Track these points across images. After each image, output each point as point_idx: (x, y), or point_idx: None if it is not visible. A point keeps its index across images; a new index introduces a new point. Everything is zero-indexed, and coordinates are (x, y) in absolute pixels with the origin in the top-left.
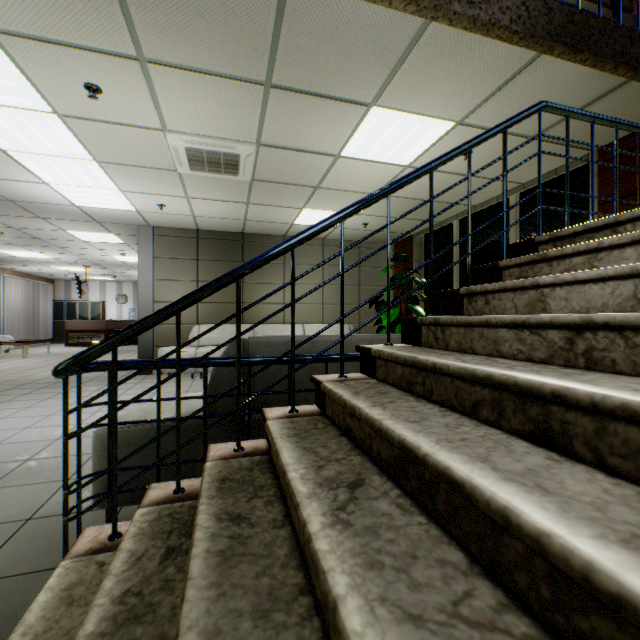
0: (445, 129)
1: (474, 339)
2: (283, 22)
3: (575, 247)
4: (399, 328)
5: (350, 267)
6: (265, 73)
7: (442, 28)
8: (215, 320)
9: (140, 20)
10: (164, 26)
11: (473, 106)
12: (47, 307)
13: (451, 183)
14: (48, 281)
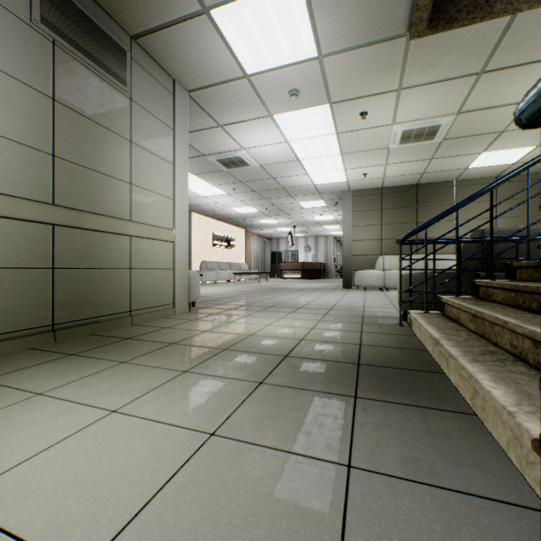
0: None
1: None
2: (506, 34)
3: None
4: None
5: None
6: (481, 67)
7: None
8: (394, 252)
9: (408, 71)
10: (421, 68)
11: None
12: (268, 255)
13: None
14: (268, 239)
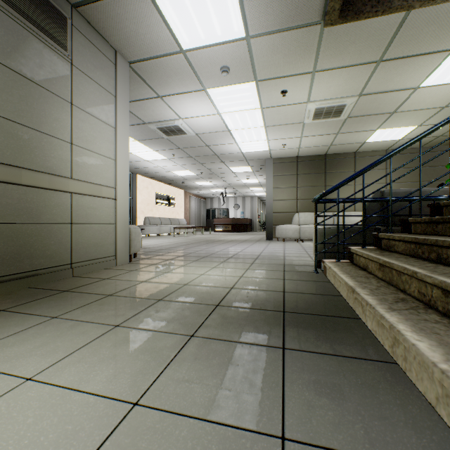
0: None
1: None
2: (400, 28)
3: None
4: None
5: None
6: (379, 56)
7: None
8: (307, 210)
9: (321, 56)
10: (332, 54)
11: None
12: (203, 212)
13: None
14: (203, 199)
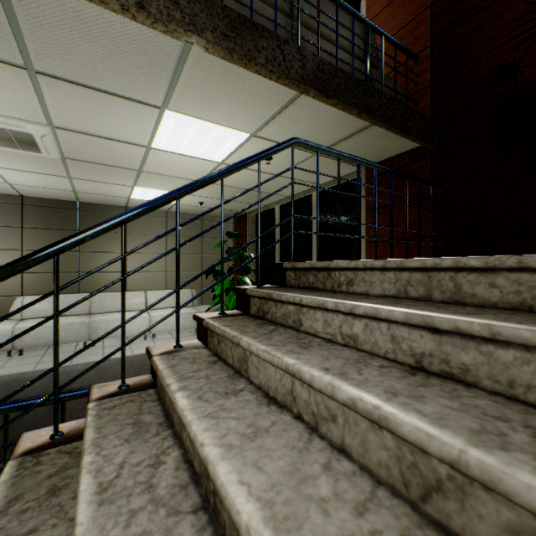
0: (243, 138)
1: (174, 409)
2: (14, 6)
3: (288, 297)
4: (229, 297)
5: (68, 308)
6: (20, 57)
7: (206, 52)
8: (45, 290)
9: None
10: None
11: (260, 123)
12: None
13: (264, 179)
14: None
